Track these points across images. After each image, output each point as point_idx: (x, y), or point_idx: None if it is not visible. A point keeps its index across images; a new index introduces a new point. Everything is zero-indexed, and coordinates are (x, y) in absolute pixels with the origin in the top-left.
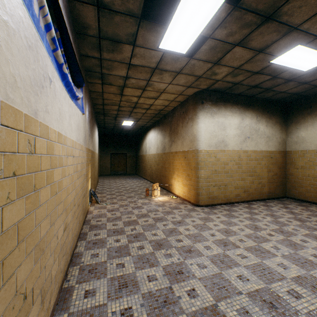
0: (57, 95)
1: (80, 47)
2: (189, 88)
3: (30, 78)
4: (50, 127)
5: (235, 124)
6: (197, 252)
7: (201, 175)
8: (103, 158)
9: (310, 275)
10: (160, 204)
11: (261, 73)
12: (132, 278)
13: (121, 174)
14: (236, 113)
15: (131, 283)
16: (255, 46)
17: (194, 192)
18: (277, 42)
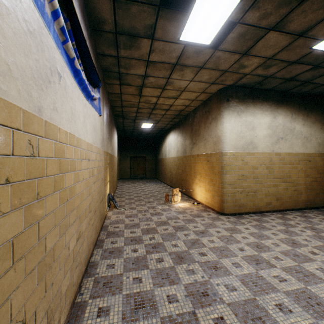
0: (69, 92)
1: (97, 45)
2: (213, 85)
3: (32, 69)
4: (59, 127)
5: (265, 123)
6: (224, 269)
7: (227, 180)
8: (122, 162)
9: None
10: (180, 211)
11: (299, 62)
12: (150, 297)
13: (140, 177)
14: (266, 111)
15: (149, 302)
16: (295, 29)
17: (219, 199)
18: (323, 22)
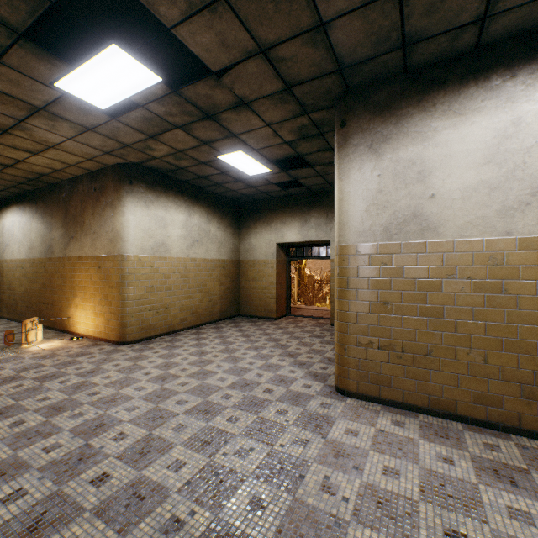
0: None
1: None
2: (109, 155)
3: None
4: None
5: (180, 221)
6: (126, 397)
7: (130, 294)
8: None
9: (242, 378)
10: (46, 354)
11: (209, 165)
12: (13, 462)
13: None
14: (181, 207)
15: (12, 467)
16: (200, 136)
17: (118, 323)
18: (221, 141)
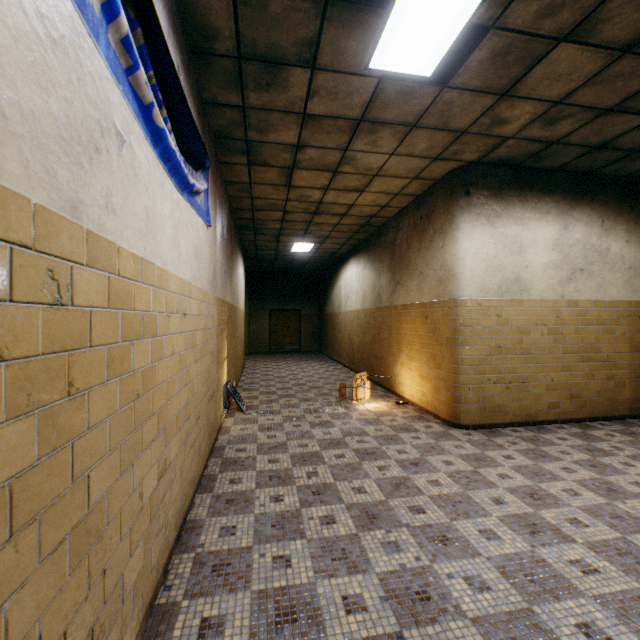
0: (141, 176)
1: (202, 84)
2: (436, 163)
3: (57, 120)
4: (120, 246)
5: (546, 240)
6: (463, 544)
7: (465, 356)
8: (254, 320)
9: None
10: (370, 418)
11: (621, 110)
12: (308, 599)
13: (289, 351)
14: (548, 214)
15: (305, 611)
16: (614, 36)
17: (448, 395)
18: None
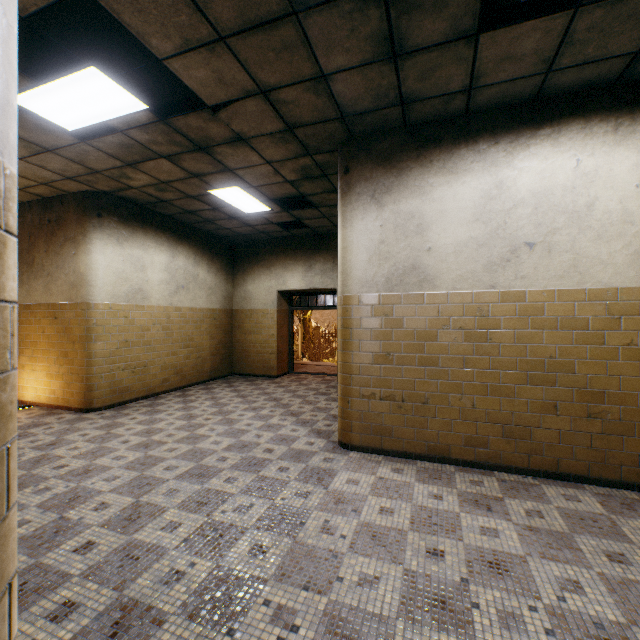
0: None
1: None
2: (71, 181)
3: None
4: None
5: (162, 263)
6: (102, 468)
7: (99, 351)
8: None
9: (240, 440)
10: None
11: (199, 199)
12: None
13: None
14: (163, 246)
15: None
16: (190, 168)
17: (83, 386)
18: (214, 175)
